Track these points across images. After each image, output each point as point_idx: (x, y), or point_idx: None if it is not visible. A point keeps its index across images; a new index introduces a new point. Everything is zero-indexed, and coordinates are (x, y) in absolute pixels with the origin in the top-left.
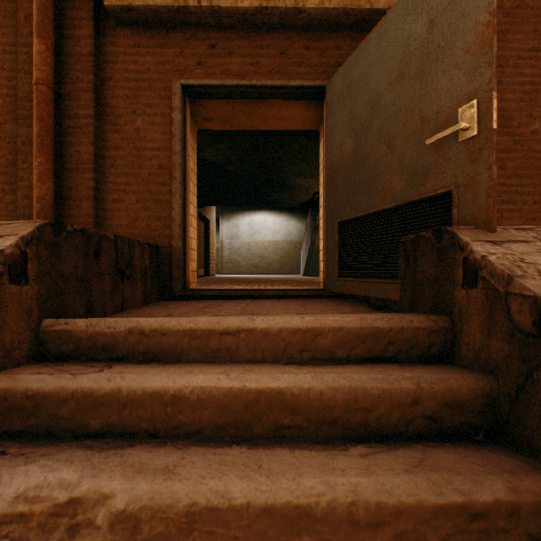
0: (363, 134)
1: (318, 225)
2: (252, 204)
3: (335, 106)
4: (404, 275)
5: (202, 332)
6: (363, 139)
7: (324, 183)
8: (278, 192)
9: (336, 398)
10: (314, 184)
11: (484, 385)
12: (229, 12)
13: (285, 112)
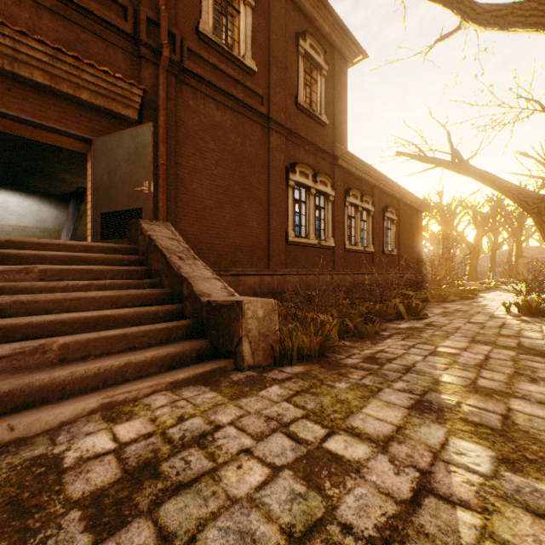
0: (113, 175)
1: (82, 215)
2: (1, 183)
3: (99, 154)
4: (129, 237)
5: (44, 244)
6: (114, 178)
7: (92, 191)
8: (40, 179)
9: (99, 259)
10: (80, 181)
11: (141, 257)
12: (27, 78)
13: (63, 139)
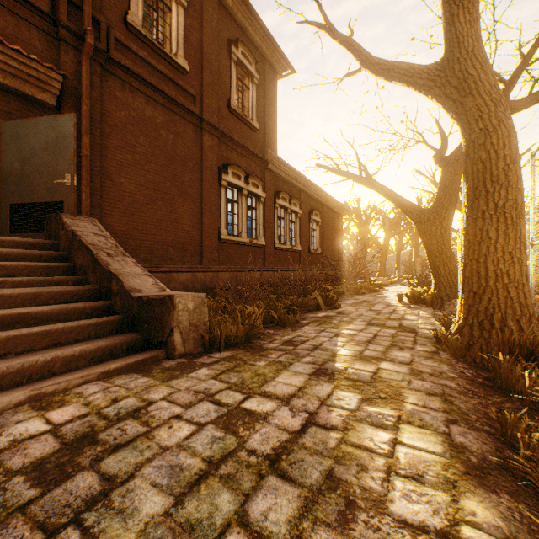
0: (27, 164)
1: None
2: None
3: (8, 139)
4: (47, 231)
5: None
6: (28, 167)
7: None
8: None
9: (13, 254)
10: None
11: (64, 253)
12: None
13: None
